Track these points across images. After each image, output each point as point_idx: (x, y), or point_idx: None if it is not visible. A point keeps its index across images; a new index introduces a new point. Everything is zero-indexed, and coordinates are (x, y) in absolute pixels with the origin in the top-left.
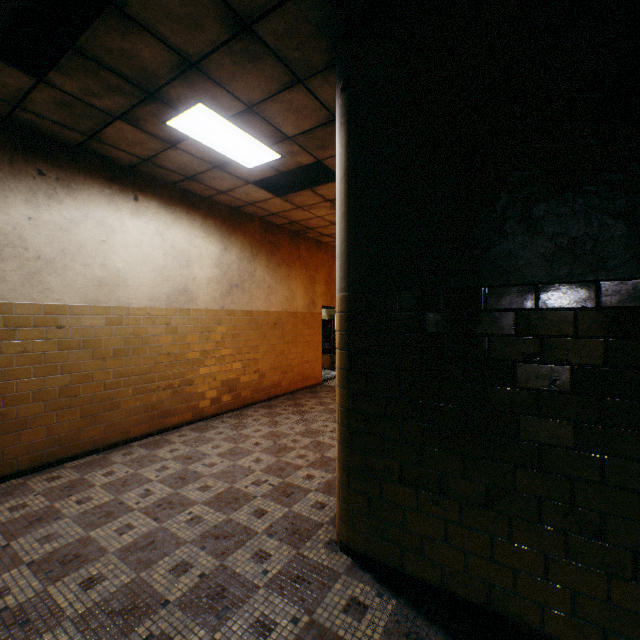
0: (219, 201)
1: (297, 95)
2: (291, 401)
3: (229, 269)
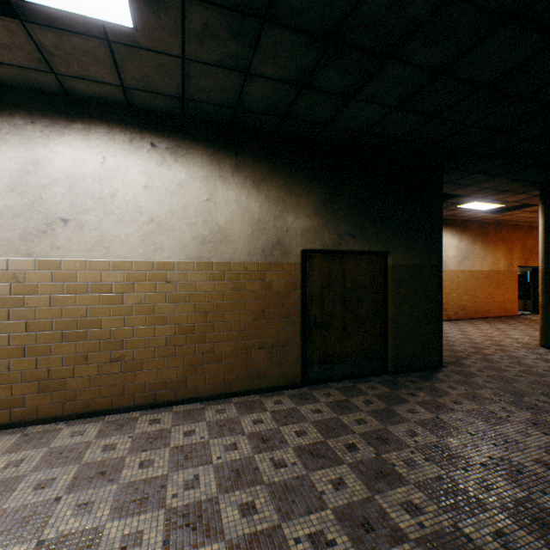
0: (457, 219)
1: (518, 195)
2: (497, 320)
3: (461, 250)
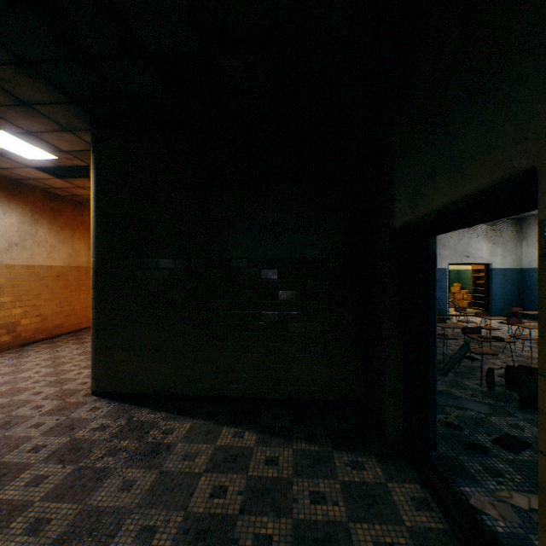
0: None
1: (68, 135)
2: (74, 337)
3: (9, 230)
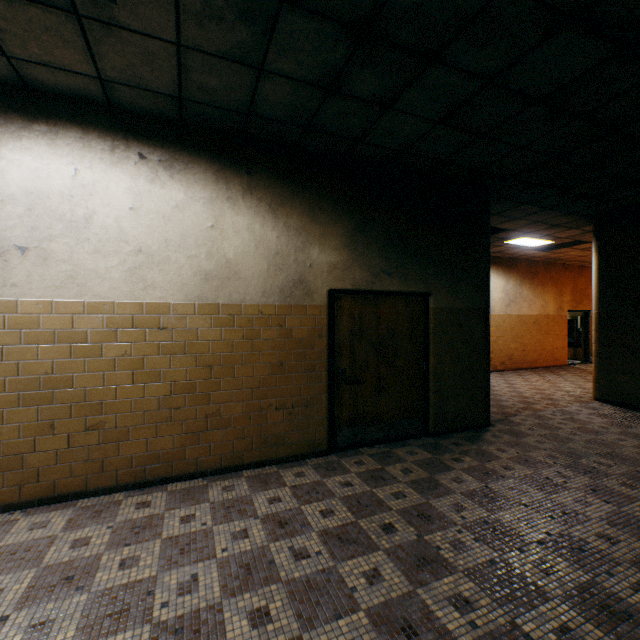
0: (503, 256)
1: (570, 230)
2: (546, 370)
3: (508, 292)
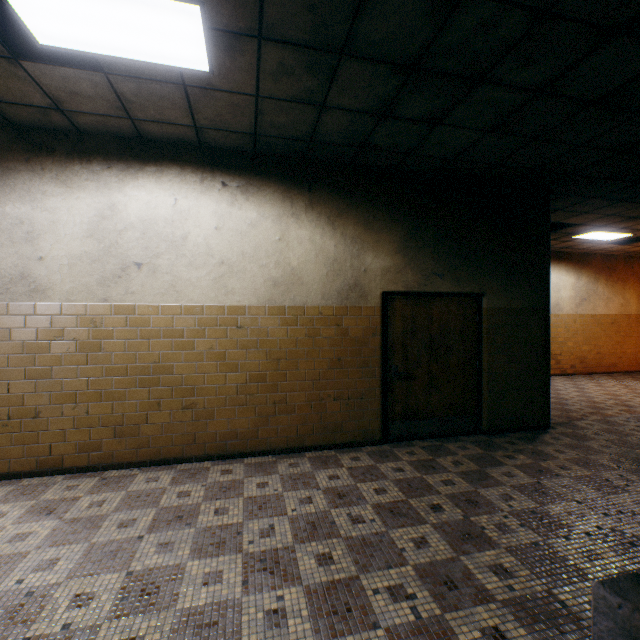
0: (574, 252)
1: None
2: (627, 376)
3: (579, 290)
